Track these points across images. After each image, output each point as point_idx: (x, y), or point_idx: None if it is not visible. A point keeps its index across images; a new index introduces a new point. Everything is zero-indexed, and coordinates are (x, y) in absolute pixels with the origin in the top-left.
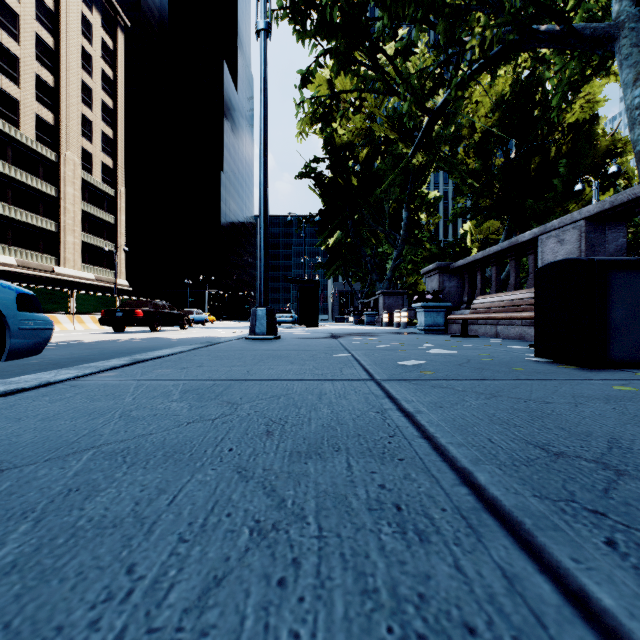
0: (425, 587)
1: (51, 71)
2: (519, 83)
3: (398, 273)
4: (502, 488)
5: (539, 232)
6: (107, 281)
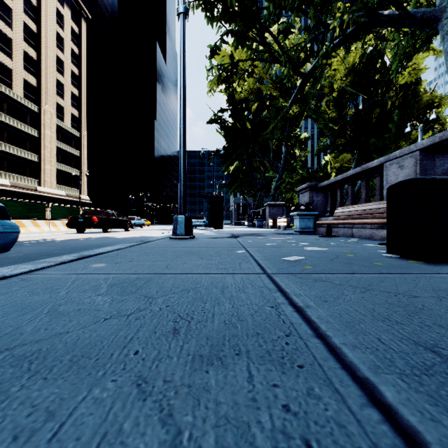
0: None
1: (34, 49)
2: (365, 56)
3: (279, 191)
4: (415, 411)
5: (384, 160)
6: (74, 196)
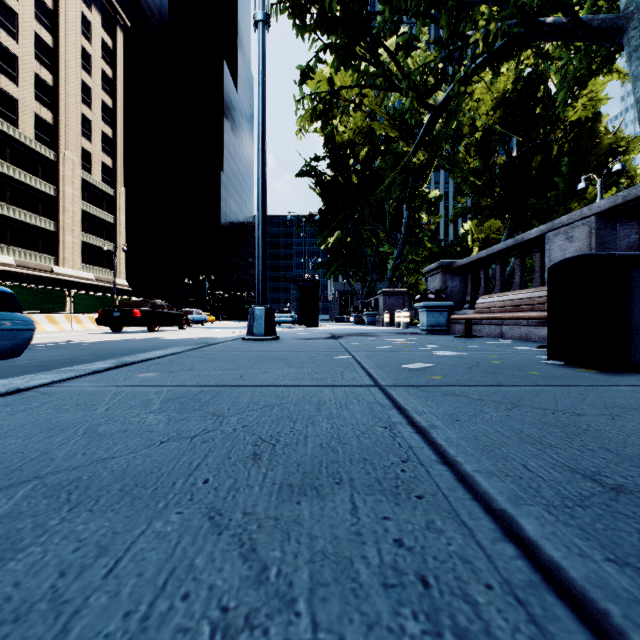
0: None
1: (50, 70)
2: (521, 81)
3: (398, 273)
4: (561, 546)
5: (546, 229)
6: (106, 281)
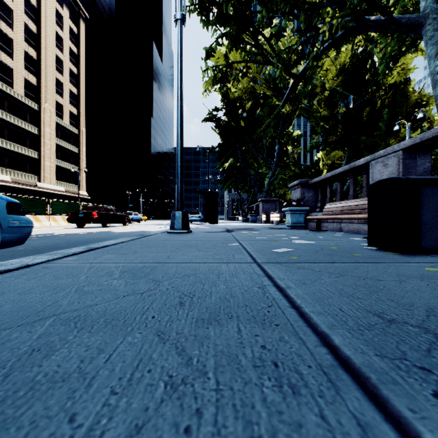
0: (298, 434)
1: (35, 48)
2: (355, 56)
3: (272, 187)
4: (352, 348)
5: (370, 159)
6: (73, 192)
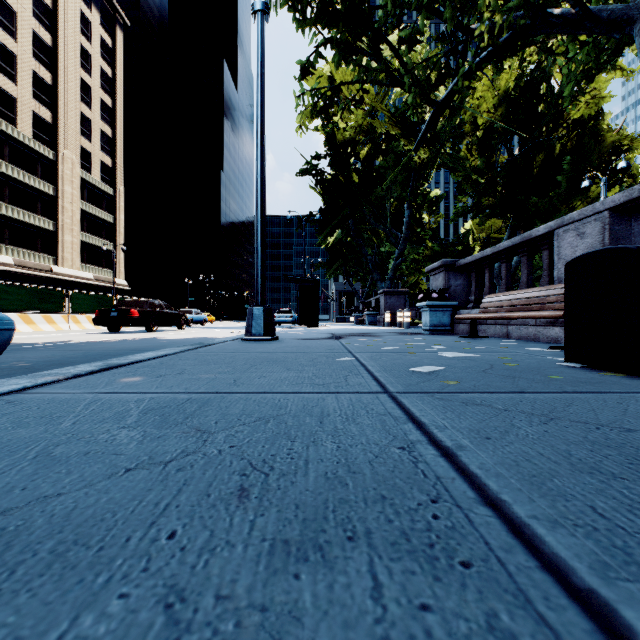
0: None
1: (49, 69)
2: (523, 78)
3: (399, 273)
4: None
5: (555, 225)
6: (106, 281)
